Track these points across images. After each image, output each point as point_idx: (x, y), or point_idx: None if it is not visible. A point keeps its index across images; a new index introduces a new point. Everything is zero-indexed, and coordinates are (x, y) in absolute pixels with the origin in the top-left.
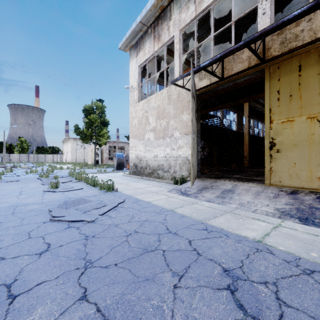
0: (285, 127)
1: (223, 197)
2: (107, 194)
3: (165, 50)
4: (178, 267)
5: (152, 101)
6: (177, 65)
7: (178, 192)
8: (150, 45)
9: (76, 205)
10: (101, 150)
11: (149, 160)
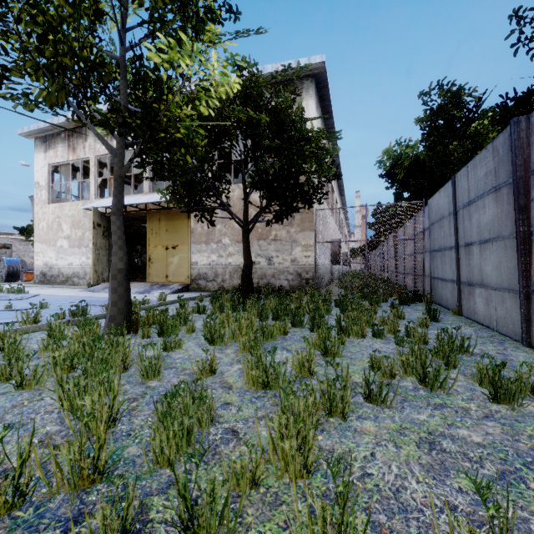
0: (155, 250)
1: None
2: (20, 295)
3: (81, 164)
4: (70, 301)
5: (66, 209)
6: (93, 185)
7: (87, 291)
8: (64, 151)
9: None
10: None
11: (62, 268)
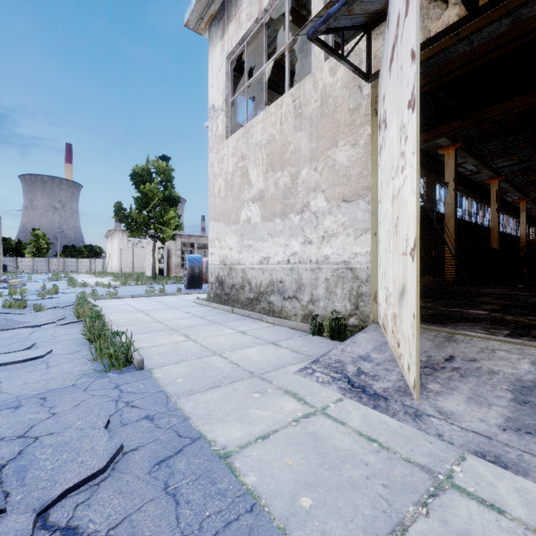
0: None
1: None
2: (99, 384)
3: None
4: None
5: (256, 131)
6: None
7: (335, 377)
8: None
9: None
10: (168, 251)
11: (249, 270)
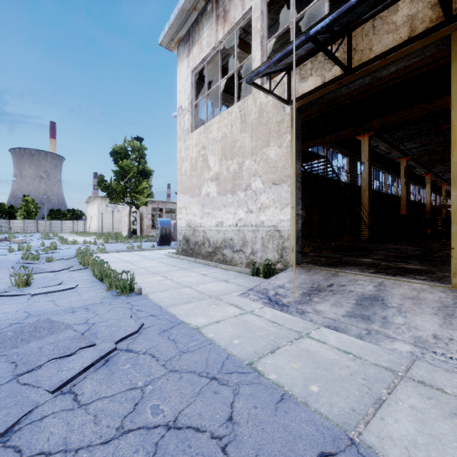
0: None
1: (366, 318)
2: (117, 302)
3: (236, 37)
4: None
5: (213, 129)
6: (258, 59)
7: (261, 297)
8: (211, 32)
9: (21, 344)
10: (141, 215)
11: (208, 231)
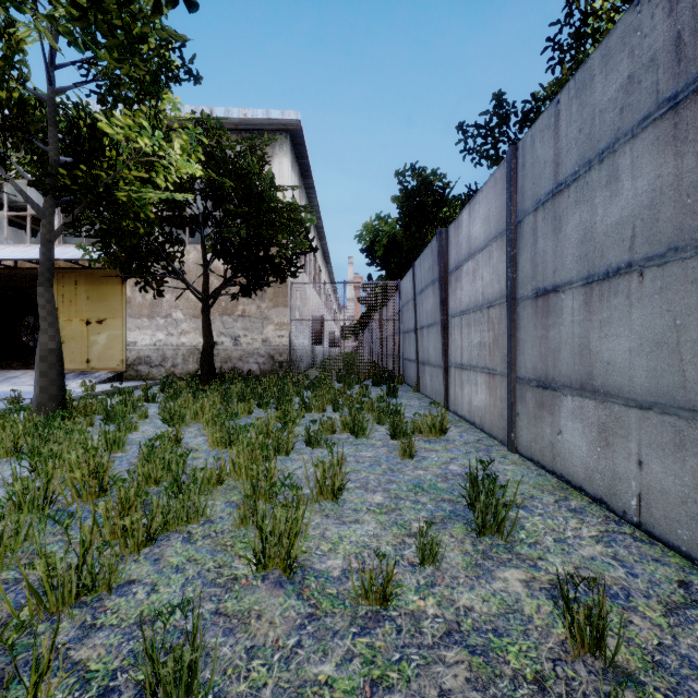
0: (68, 324)
1: (2, 382)
2: None
3: None
4: None
5: None
6: None
7: None
8: None
9: None
10: None
11: None
